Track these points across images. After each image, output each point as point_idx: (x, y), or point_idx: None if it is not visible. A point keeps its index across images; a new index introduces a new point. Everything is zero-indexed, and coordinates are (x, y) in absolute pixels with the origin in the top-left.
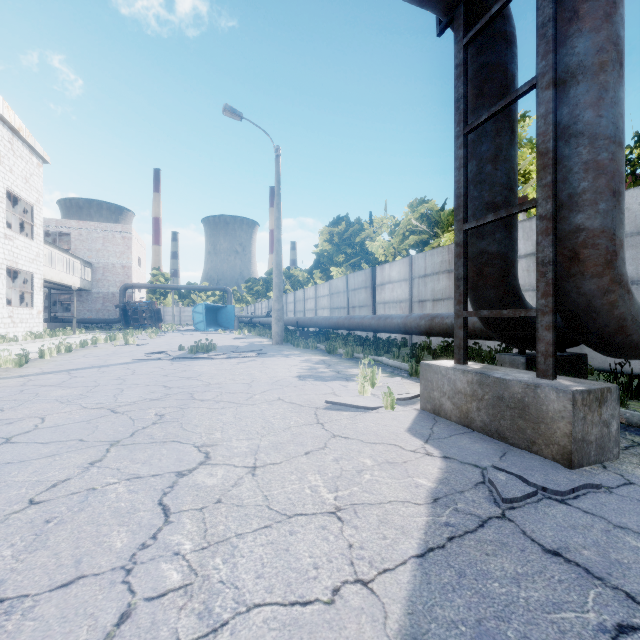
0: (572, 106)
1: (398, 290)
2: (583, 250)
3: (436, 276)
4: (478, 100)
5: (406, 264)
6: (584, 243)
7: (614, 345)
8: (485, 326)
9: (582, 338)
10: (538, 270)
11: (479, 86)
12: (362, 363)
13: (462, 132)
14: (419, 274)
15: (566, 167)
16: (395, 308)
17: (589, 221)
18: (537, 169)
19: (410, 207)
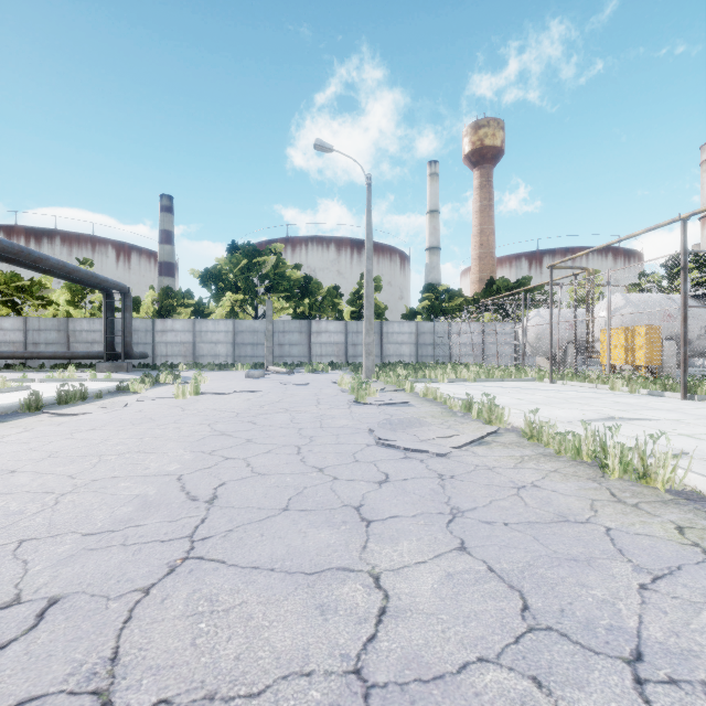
0: (127, 323)
1: (12, 335)
2: (128, 344)
3: (49, 331)
4: (108, 311)
5: (21, 321)
6: (128, 343)
7: (132, 357)
8: (108, 355)
9: (127, 357)
10: (122, 346)
11: (109, 308)
12: (70, 366)
13: (106, 318)
14: (34, 328)
15: (126, 331)
16: (8, 346)
17: (129, 340)
18: (122, 331)
19: (5, 277)
